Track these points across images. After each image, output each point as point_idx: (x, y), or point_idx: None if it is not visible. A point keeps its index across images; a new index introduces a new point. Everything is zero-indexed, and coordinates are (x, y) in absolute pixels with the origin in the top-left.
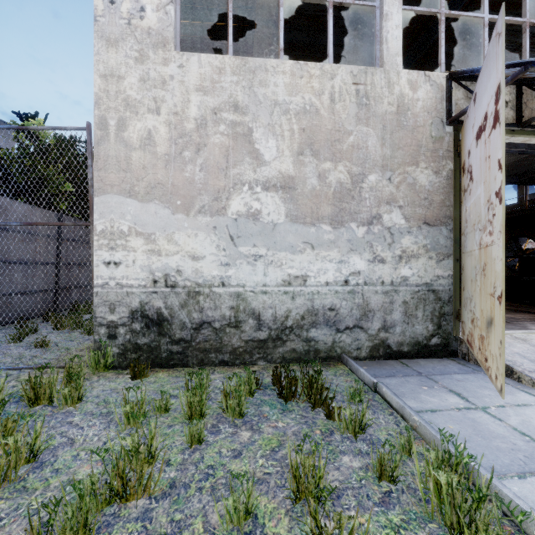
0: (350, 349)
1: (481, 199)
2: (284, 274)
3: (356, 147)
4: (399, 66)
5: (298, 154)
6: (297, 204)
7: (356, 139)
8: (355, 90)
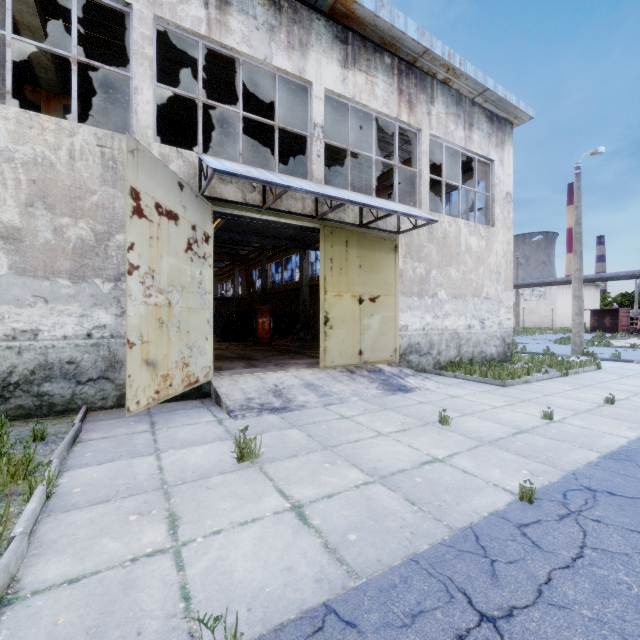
0: (94, 399)
1: (167, 268)
2: (7, 329)
3: (101, 207)
4: (151, 138)
5: (27, 205)
6: (25, 256)
7: (101, 199)
8: (100, 152)
